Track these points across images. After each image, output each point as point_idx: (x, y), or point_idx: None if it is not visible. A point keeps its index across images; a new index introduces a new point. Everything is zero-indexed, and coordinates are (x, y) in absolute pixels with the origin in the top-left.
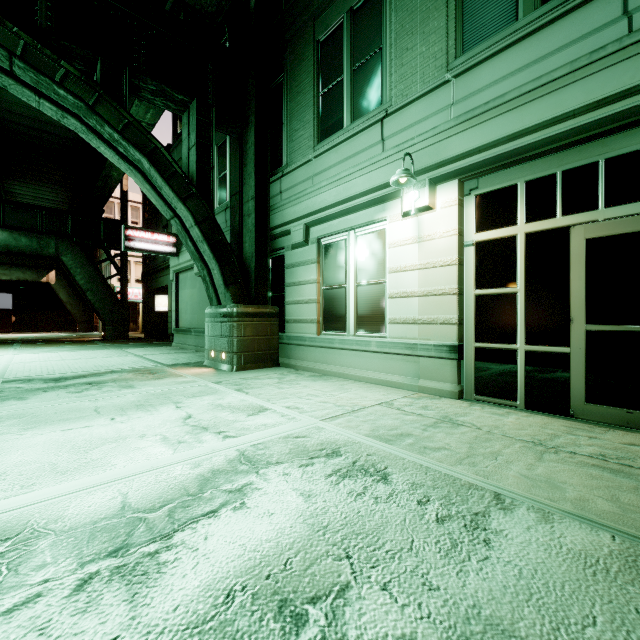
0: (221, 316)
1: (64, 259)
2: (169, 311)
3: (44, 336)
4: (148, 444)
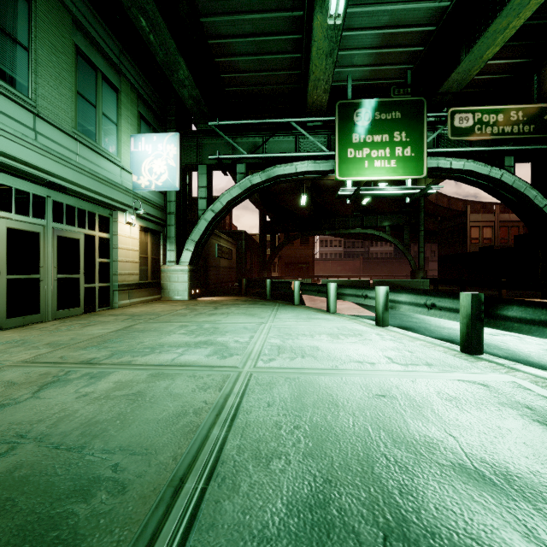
0: None
1: None
2: None
3: None
4: (104, 384)
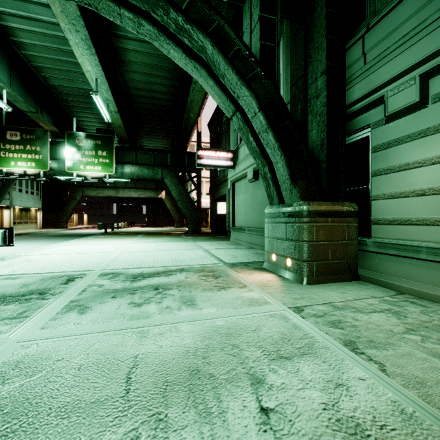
0: (285, 216)
1: (166, 181)
2: (227, 213)
3: (157, 230)
4: None
